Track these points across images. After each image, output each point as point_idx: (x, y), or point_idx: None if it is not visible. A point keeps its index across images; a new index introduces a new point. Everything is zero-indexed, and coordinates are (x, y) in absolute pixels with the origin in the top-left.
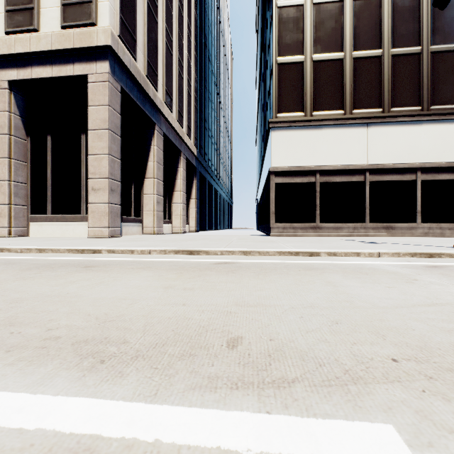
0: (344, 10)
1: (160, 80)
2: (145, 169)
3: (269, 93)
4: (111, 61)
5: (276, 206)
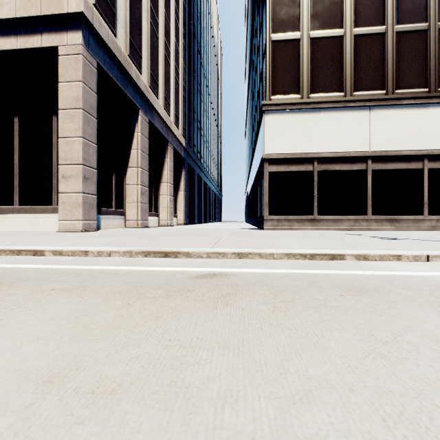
0: None
1: (145, 63)
2: (127, 157)
3: (261, 77)
4: (84, 31)
5: (270, 196)
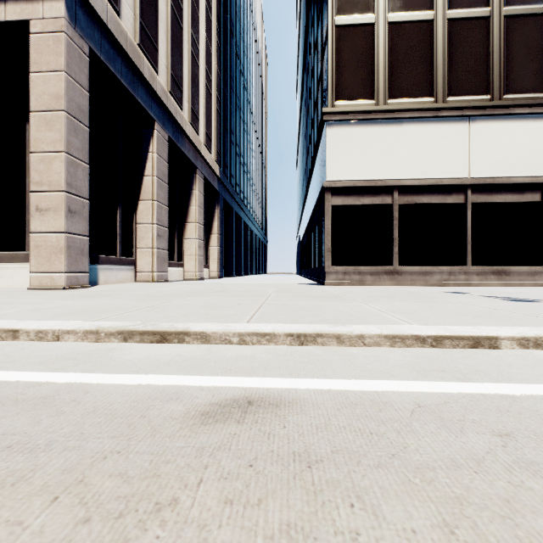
0: None
1: (163, 59)
2: (139, 186)
3: (320, 79)
4: None
5: (333, 239)
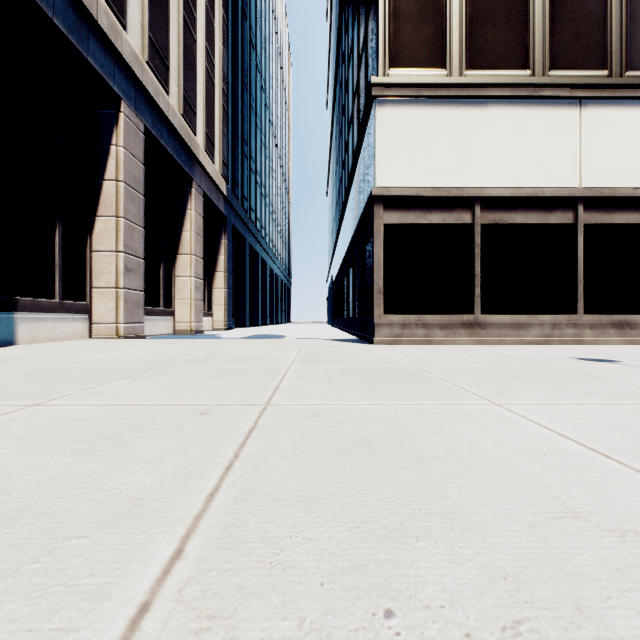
0: None
1: (136, 12)
2: (96, 195)
3: (363, 51)
4: None
5: (386, 275)
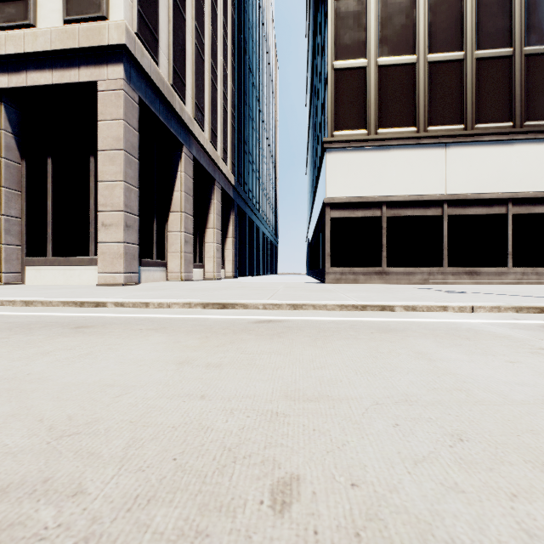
0: (417, 3)
1: (189, 91)
2: (170, 200)
3: (323, 107)
4: (125, 64)
5: (332, 246)
